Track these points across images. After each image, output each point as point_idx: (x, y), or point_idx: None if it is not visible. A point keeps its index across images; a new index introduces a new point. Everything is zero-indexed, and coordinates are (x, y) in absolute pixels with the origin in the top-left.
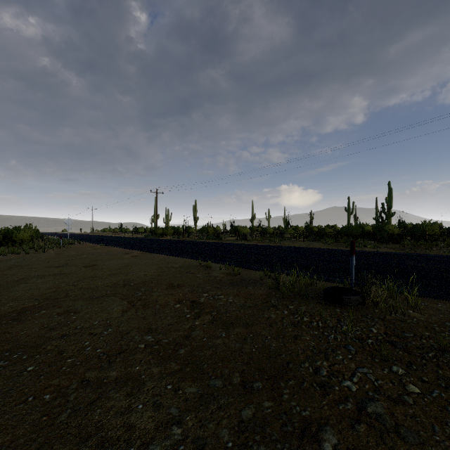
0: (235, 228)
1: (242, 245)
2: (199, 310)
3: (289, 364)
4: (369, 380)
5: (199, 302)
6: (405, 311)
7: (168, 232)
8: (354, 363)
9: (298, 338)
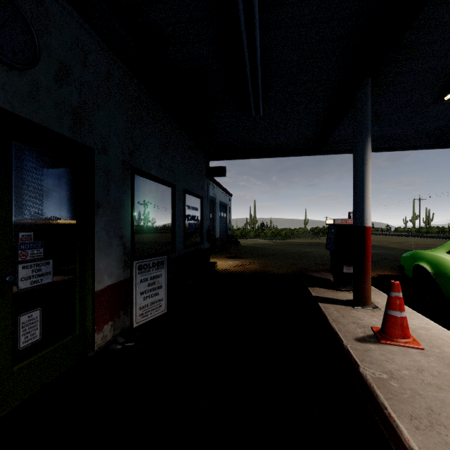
0: None
1: None
2: None
3: None
4: None
5: None
6: None
7: (432, 231)
8: None
9: None
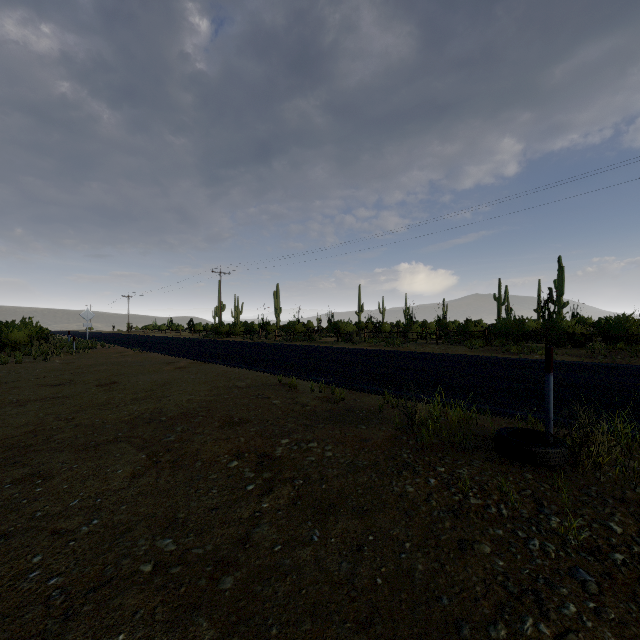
0: (334, 325)
1: (345, 350)
2: (271, 474)
3: (461, 628)
4: None
5: (273, 456)
6: None
7: (237, 330)
8: (609, 627)
9: (468, 549)
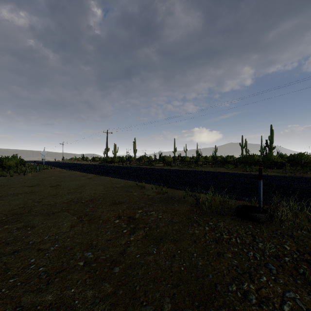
0: (162, 158)
1: (167, 170)
2: (134, 225)
3: (217, 286)
4: (300, 310)
5: (134, 218)
6: (308, 227)
7: (115, 160)
8: (279, 286)
9: (221, 256)
